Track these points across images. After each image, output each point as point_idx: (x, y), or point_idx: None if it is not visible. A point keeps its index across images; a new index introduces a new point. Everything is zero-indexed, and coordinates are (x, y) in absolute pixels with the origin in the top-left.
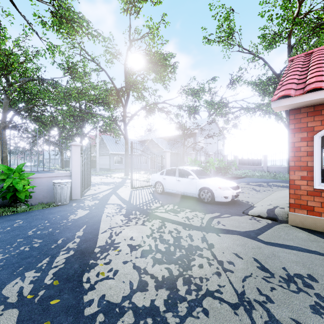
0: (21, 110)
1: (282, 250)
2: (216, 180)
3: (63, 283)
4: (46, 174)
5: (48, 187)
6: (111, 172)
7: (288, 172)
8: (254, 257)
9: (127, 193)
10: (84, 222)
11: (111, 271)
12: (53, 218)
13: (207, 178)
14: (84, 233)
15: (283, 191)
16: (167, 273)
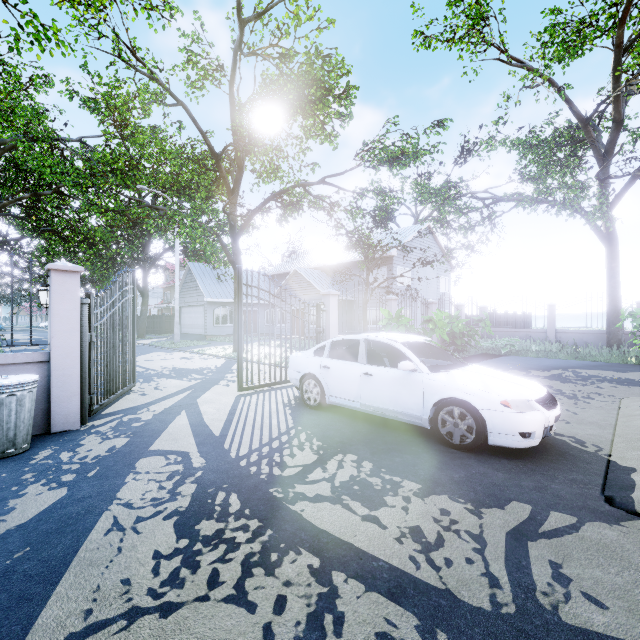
0: (3, 204)
1: None
2: (485, 376)
3: None
4: None
5: None
6: (205, 343)
7: (609, 343)
8: None
9: (223, 406)
10: None
11: None
12: None
13: (452, 368)
14: None
15: None
16: None
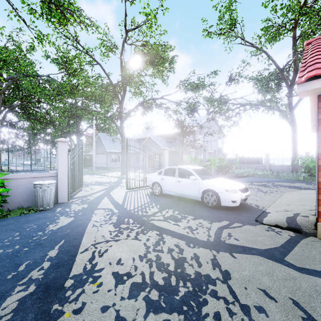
0: (14, 106)
1: None
2: (222, 181)
3: None
4: (27, 175)
5: (29, 189)
6: (107, 171)
7: (292, 171)
8: (292, 297)
9: (121, 195)
10: (63, 235)
11: None
12: (27, 229)
13: (211, 179)
14: (59, 253)
15: (293, 192)
16: None
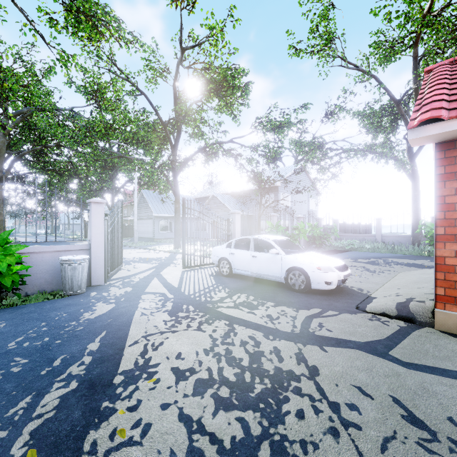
0: (24, 153)
1: (437, 380)
2: (313, 256)
3: (45, 456)
4: (51, 248)
5: (53, 267)
6: (154, 244)
7: (413, 243)
8: (393, 394)
9: (176, 275)
10: (104, 325)
11: (138, 427)
12: (56, 318)
13: (298, 253)
14: (101, 346)
15: (411, 272)
16: (241, 430)
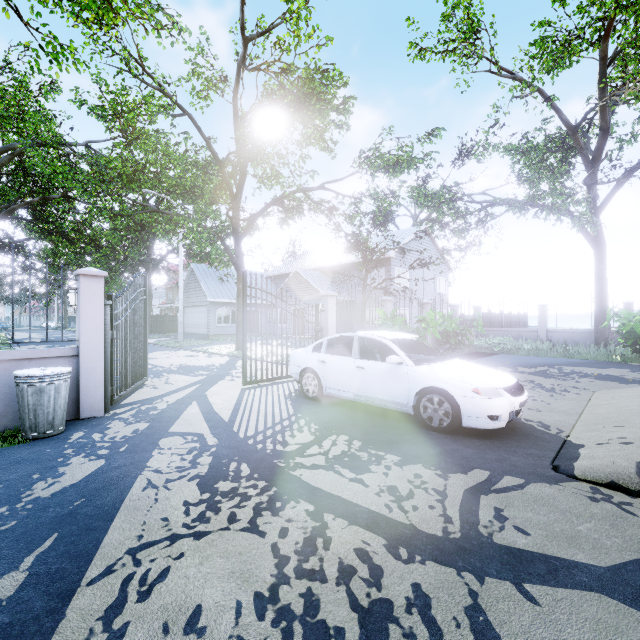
0: (13, 207)
1: None
2: (462, 368)
3: None
4: (3, 354)
5: (8, 388)
6: (209, 343)
7: (597, 342)
8: None
9: (230, 398)
10: (60, 516)
11: None
12: None
13: (435, 362)
14: (27, 584)
15: (617, 391)
16: None
